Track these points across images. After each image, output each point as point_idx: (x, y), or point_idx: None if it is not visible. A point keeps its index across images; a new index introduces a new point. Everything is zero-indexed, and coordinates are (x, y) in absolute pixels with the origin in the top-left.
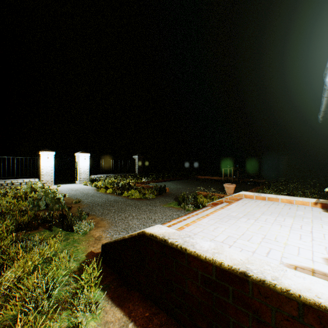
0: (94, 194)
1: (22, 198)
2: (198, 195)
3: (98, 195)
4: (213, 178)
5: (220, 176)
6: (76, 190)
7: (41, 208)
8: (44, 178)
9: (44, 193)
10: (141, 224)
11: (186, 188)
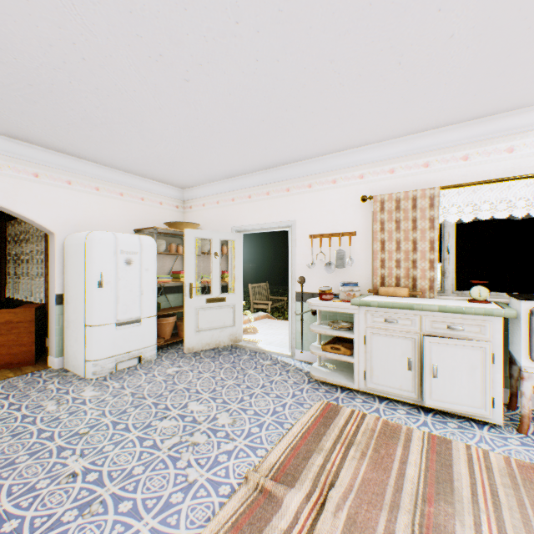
0: None
1: None
2: None
3: None
4: None
5: None
6: None
7: None
8: None
9: None
10: None
11: None
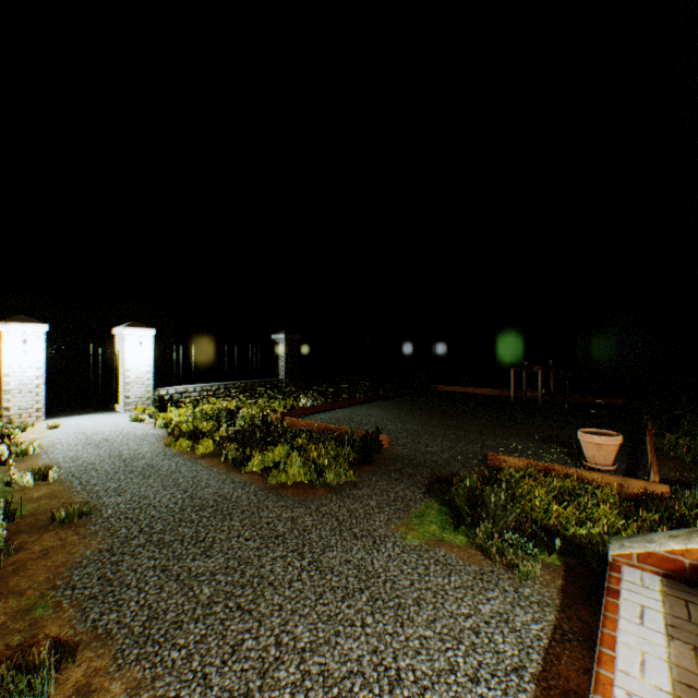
0: (153, 462)
1: None
2: (503, 472)
3: (165, 464)
4: (478, 392)
5: (492, 386)
6: (99, 445)
7: None
8: (13, 402)
9: None
10: None
11: (436, 435)
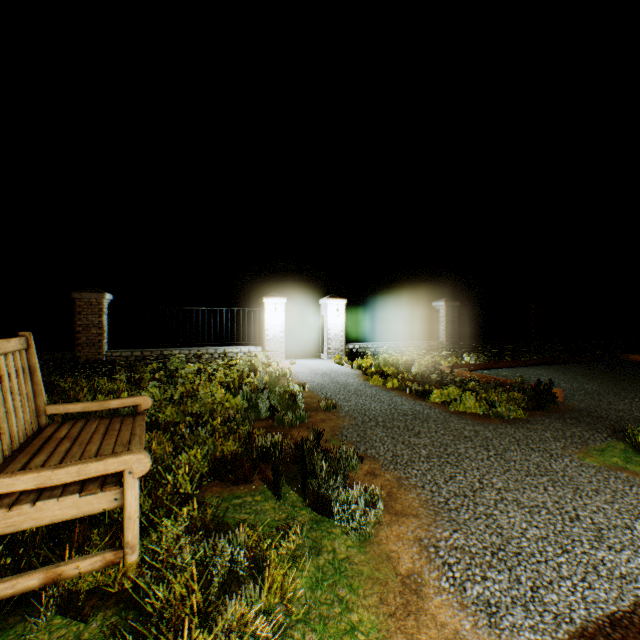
0: (359, 388)
1: (234, 385)
2: None
3: (367, 390)
4: None
5: None
6: (322, 375)
7: (261, 415)
8: (269, 346)
9: (268, 377)
10: (551, 544)
11: (622, 396)
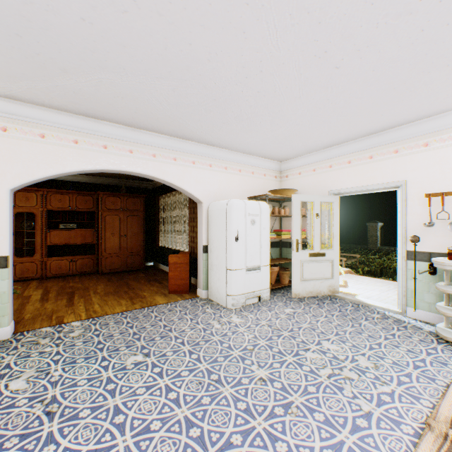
0: None
1: None
2: None
3: None
4: None
5: None
6: None
7: None
8: None
9: None
10: None
11: None
